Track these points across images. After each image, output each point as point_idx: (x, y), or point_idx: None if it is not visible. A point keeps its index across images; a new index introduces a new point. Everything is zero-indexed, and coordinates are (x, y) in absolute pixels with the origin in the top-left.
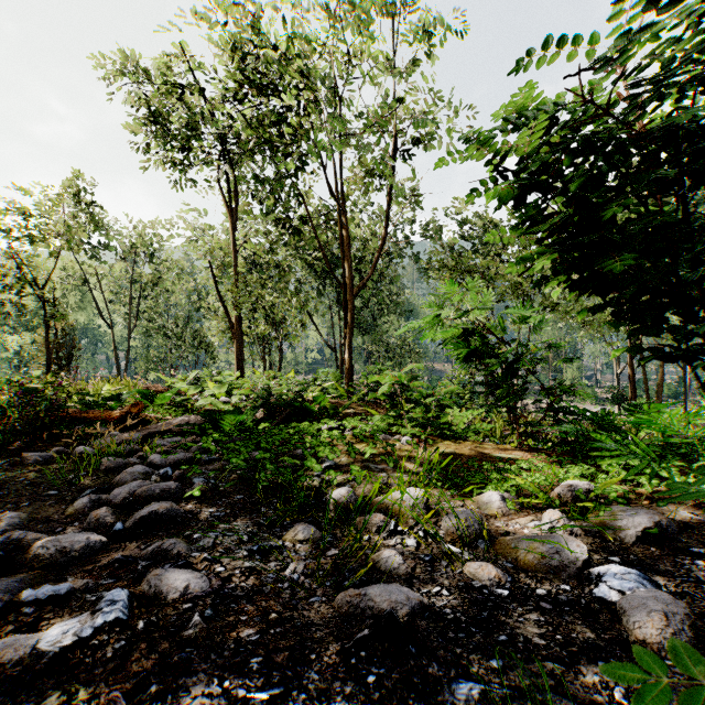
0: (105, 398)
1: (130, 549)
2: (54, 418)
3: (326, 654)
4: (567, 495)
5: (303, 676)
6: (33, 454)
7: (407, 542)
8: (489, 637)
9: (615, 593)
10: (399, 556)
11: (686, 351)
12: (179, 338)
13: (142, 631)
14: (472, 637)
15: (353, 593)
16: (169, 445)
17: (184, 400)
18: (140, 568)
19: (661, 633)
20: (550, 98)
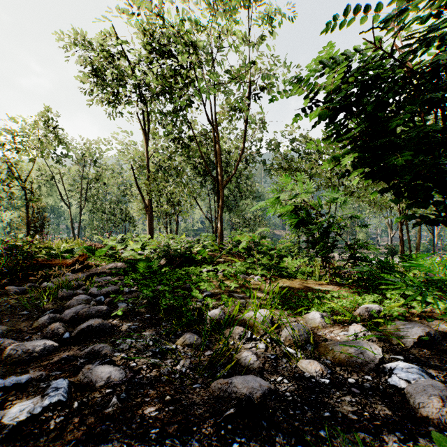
0: (62, 251)
1: (73, 350)
2: (29, 264)
3: (204, 427)
4: (365, 314)
5: (187, 444)
6: (14, 287)
7: (259, 346)
8: (317, 413)
9: (403, 382)
10: (254, 356)
11: (446, 218)
12: (112, 214)
13: (76, 409)
14: (305, 413)
15: (222, 382)
16: (103, 282)
17: (114, 253)
18: (79, 364)
19: (439, 412)
20: (355, 47)
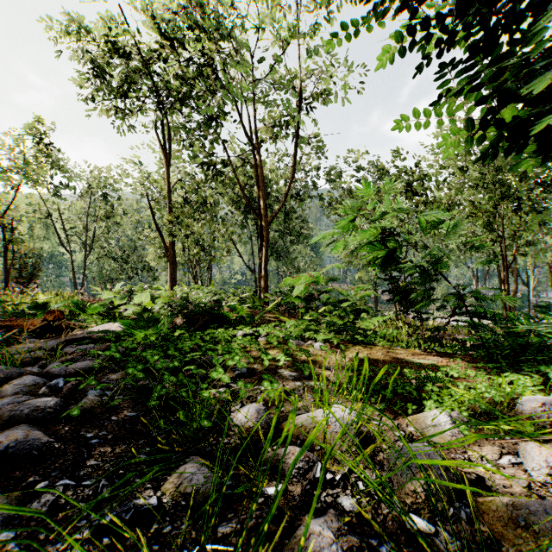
0: (32, 307)
1: None
2: None
3: None
4: (542, 417)
5: None
6: None
7: (342, 503)
8: None
9: None
10: (337, 549)
11: None
12: (126, 262)
13: None
14: None
15: None
16: (79, 352)
17: (111, 309)
18: None
19: None
20: None
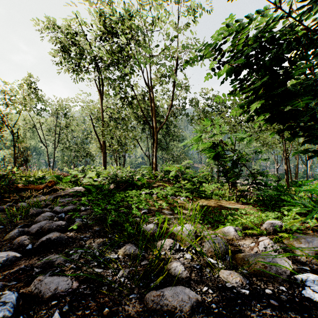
0: (37, 178)
1: (33, 260)
2: (12, 188)
3: None
4: (270, 228)
5: None
6: None
7: (186, 256)
8: None
9: (317, 295)
10: (182, 266)
11: None
12: (77, 152)
13: None
14: None
15: (155, 294)
16: (66, 202)
17: (76, 180)
18: (34, 274)
19: None
20: (266, 8)
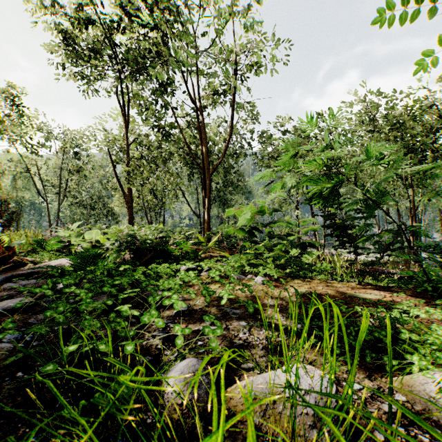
0: None
1: None
2: None
3: None
4: None
5: None
6: None
7: None
8: None
9: None
10: None
11: None
12: (93, 209)
13: None
14: None
15: None
16: (19, 288)
17: (67, 246)
18: None
19: None
20: None
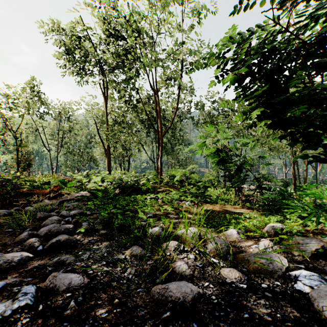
0: (42, 183)
1: (44, 260)
2: (17, 193)
3: None
4: (271, 231)
5: None
6: (3, 210)
7: (189, 256)
8: (238, 314)
9: (307, 287)
10: (186, 265)
11: None
12: (81, 156)
13: (40, 311)
14: (228, 314)
15: (160, 287)
16: (71, 206)
17: (81, 184)
18: (47, 272)
19: None
20: (265, 22)
